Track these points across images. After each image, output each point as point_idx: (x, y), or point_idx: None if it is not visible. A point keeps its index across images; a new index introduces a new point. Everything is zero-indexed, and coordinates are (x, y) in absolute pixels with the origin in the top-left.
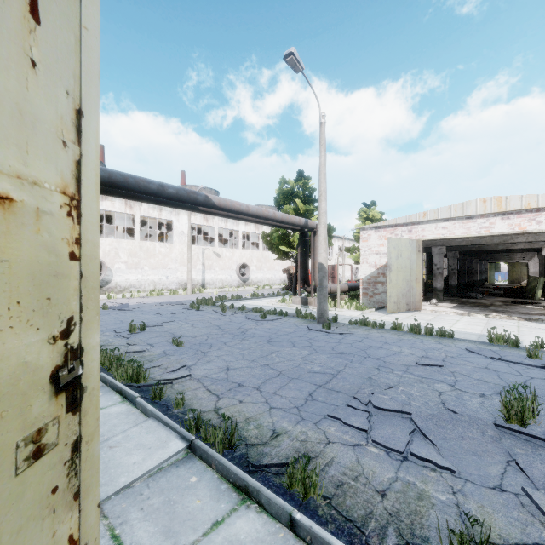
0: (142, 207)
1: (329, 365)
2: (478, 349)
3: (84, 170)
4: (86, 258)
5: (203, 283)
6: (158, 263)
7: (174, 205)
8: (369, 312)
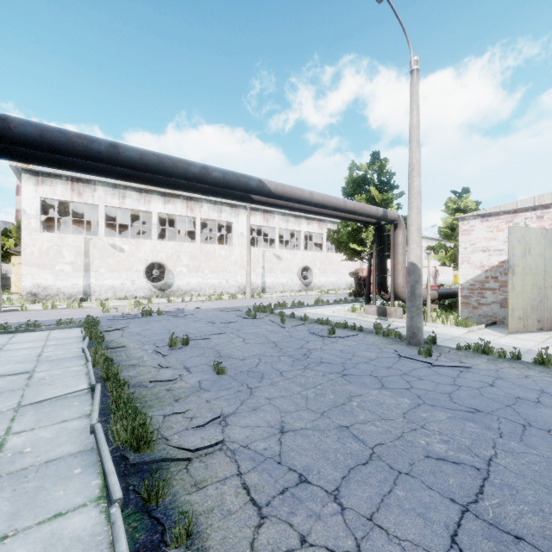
0: (202, 209)
1: (461, 441)
2: None
3: None
4: None
5: (263, 287)
6: (218, 266)
7: (222, 195)
8: (477, 330)
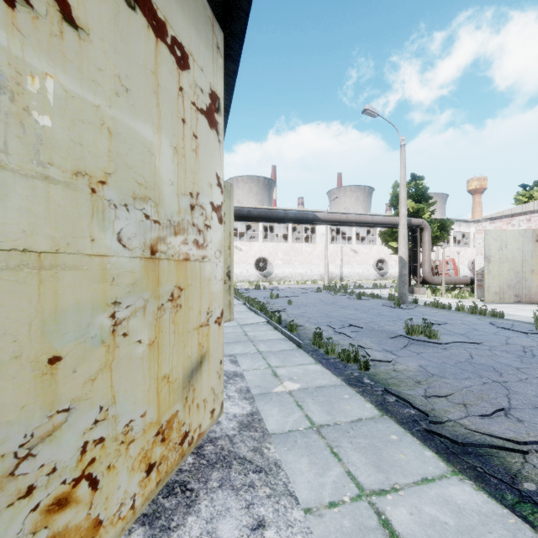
0: None
1: (360, 317)
2: (499, 323)
3: (231, 242)
4: (231, 256)
5: (341, 276)
6: (305, 260)
7: (296, 222)
8: (468, 302)
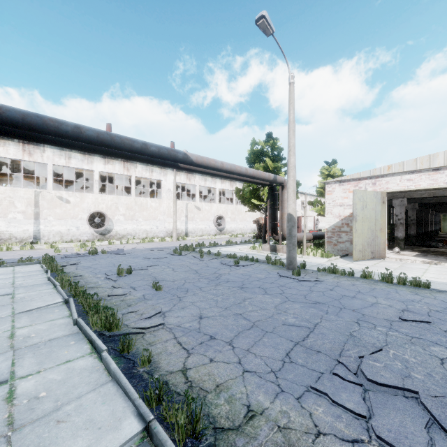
0: (137, 169)
1: (304, 317)
2: None
3: None
4: None
5: (186, 232)
6: (150, 215)
7: (157, 163)
8: (334, 260)
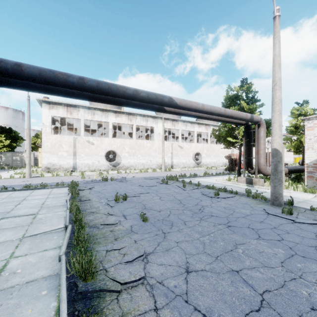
0: (137, 120)
1: None
2: None
3: None
4: None
5: (171, 164)
6: (146, 152)
7: (147, 108)
8: None
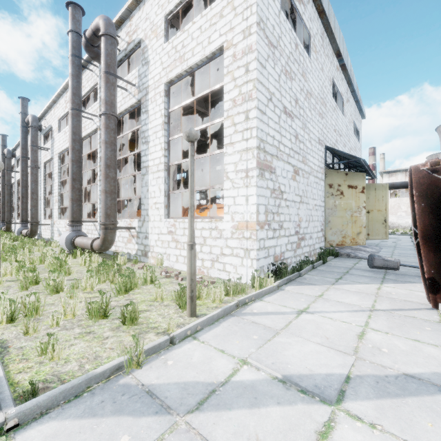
0: None
1: None
2: None
3: (386, 207)
4: (386, 213)
5: None
6: None
7: None
8: None
